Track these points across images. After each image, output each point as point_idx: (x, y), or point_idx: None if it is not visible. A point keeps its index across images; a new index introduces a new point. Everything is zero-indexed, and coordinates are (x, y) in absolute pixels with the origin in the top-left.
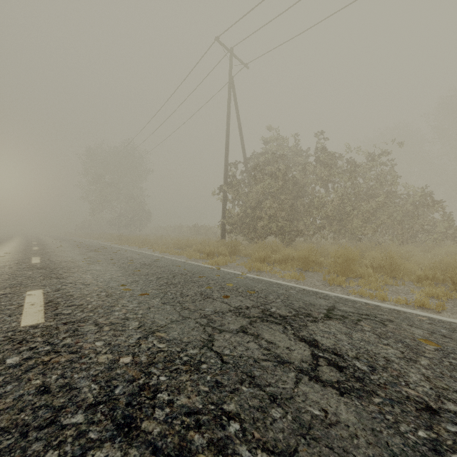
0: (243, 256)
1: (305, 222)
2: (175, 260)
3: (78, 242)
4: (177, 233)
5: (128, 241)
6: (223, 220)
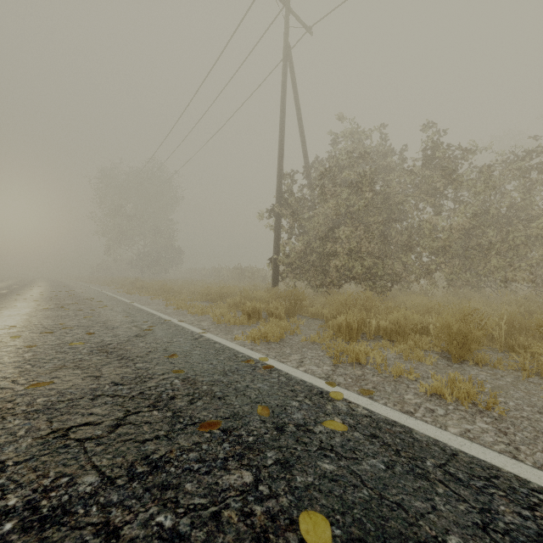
0: (310, 317)
1: (406, 260)
2: (183, 330)
3: (69, 290)
4: (214, 277)
5: (143, 289)
6: (276, 258)
